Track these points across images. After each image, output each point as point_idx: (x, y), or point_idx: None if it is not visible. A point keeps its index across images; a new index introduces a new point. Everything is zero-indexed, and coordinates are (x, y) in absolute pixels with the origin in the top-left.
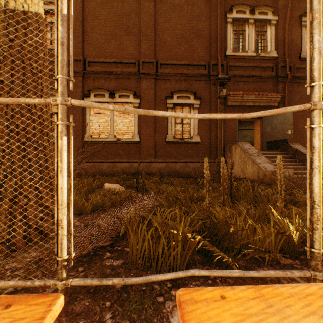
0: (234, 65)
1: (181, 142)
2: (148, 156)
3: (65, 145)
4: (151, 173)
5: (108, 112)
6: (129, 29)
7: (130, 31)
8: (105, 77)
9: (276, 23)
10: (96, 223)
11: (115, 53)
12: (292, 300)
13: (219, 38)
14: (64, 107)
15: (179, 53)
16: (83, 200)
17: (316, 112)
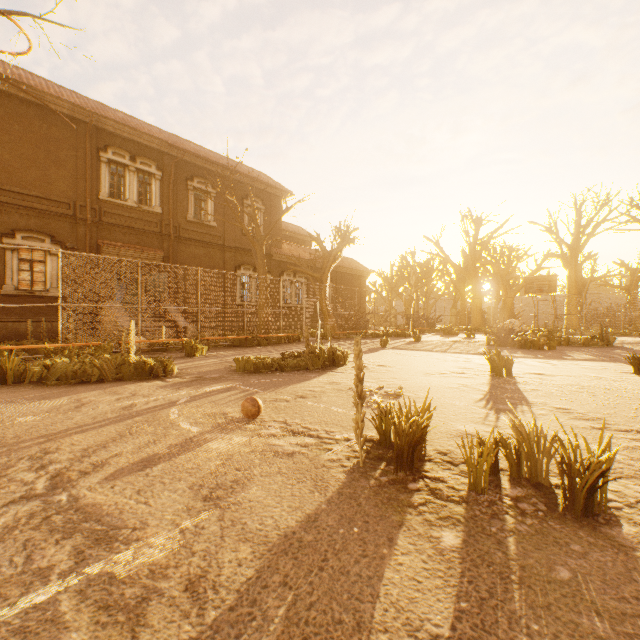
0: (112, 212)
1: (31, 295)
2: None
3: None
4: None
5: None
6: None
7: None
8: None
9: (162, 178)
10: None
11: None
12: (29, 345)
13: (90, 177)
14: None
15: (27, 180)
16: None
17: (60, 306)
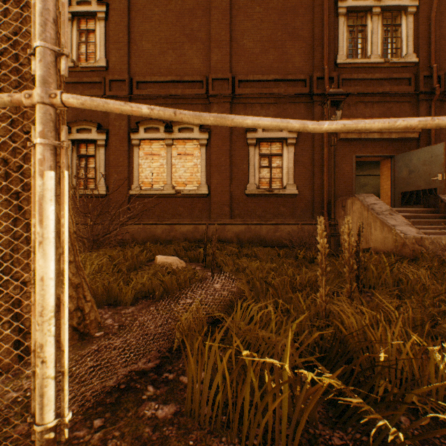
0: (350, 79)
1: (269, 194)
2: (220, 215)
3: (50, 188)
4: (225, 240)
5: (164, 152)
6: (194, 32)
7: (195, 36)
8: (160, 103)
9: (416, 11)
10: (138, 322)
11: (174, 69)
12: None
13: (327, 38)
14: (48, 109)
15: (266, 64)
16: (121, 282)
17: None
